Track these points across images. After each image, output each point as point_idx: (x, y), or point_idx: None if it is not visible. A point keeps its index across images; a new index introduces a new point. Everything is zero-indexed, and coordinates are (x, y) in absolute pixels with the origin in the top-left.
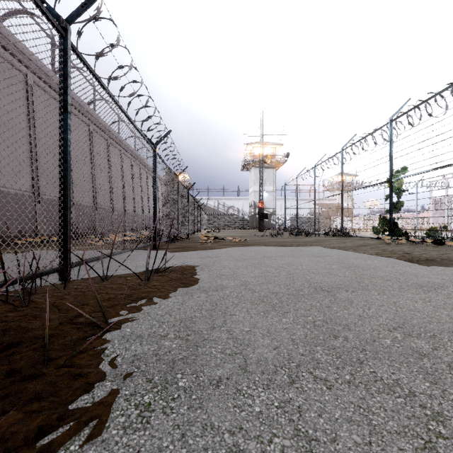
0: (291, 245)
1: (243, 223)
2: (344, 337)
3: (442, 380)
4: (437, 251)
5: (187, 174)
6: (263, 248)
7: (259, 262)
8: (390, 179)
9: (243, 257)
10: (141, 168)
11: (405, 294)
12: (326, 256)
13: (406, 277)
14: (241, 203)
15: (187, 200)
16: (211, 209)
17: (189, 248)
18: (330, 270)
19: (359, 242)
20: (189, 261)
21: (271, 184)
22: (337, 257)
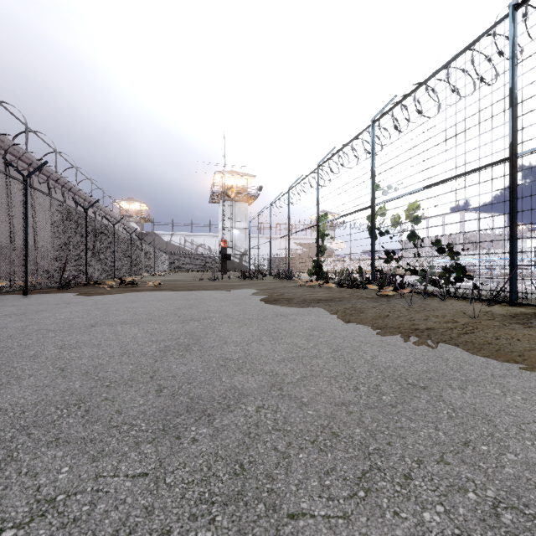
0: (201, 290)
1: (213, 264)
2: (5, 352)
3: (2, 365)
4: (313, 292)
5: (144, 203)
6: (163, 292)
7: (107, 306)
8: (317, 223)
9: (108, 303)
10: (66, 194)
11: (155, 325)
12: (198, 299)
13: (203, 313)
14: (213, 241)
15: (113, 238)
16: (176, 248)
17: (70, 295)
18: (159, 310)
19: (281, 285)
20: (32, 308)
21: (243, 220)
22: (204, 300)
